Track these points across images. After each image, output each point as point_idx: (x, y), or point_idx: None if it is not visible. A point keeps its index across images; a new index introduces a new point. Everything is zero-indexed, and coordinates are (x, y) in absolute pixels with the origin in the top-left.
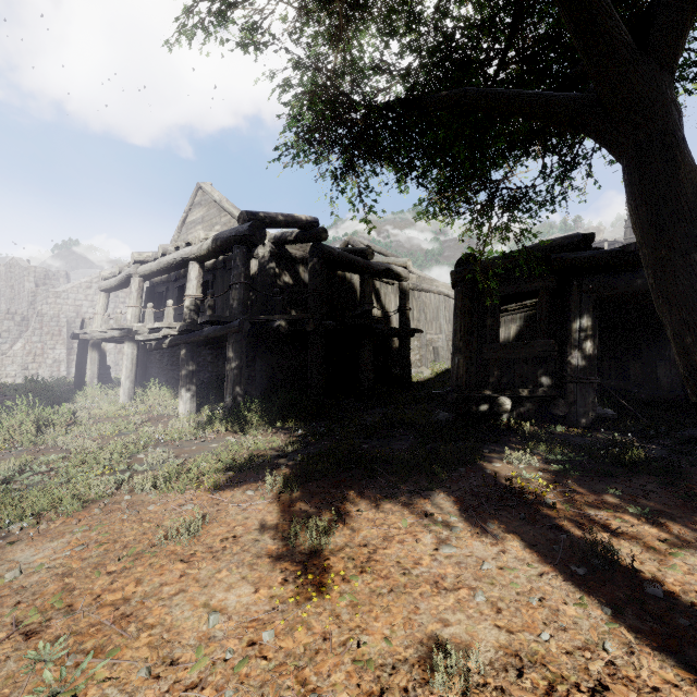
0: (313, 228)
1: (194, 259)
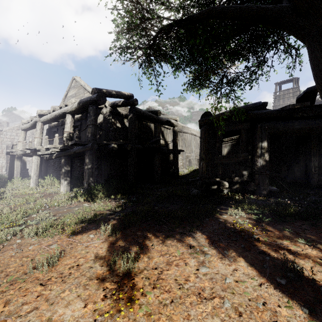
0: (130, 98)
1: (69, 113)
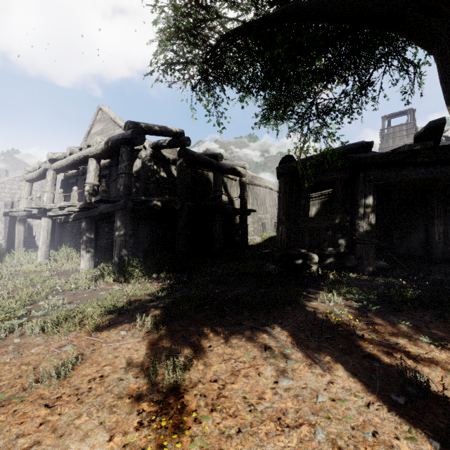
0: (180, 137)
1: (92, 157)
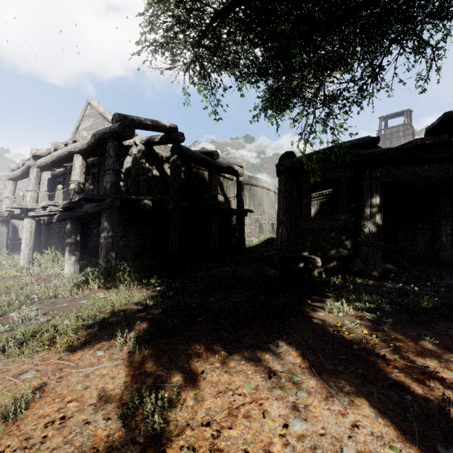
0: (173, 132)
1: (78, 152)
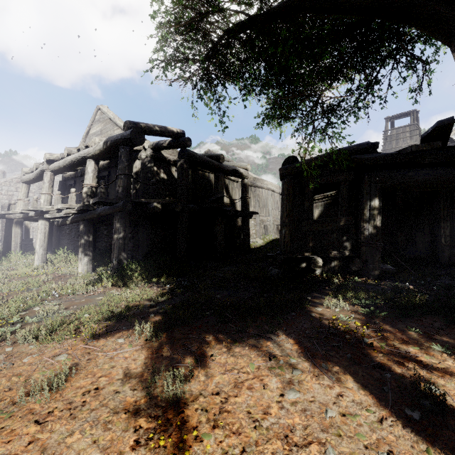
0: (180, 137)
1: (90, 157)
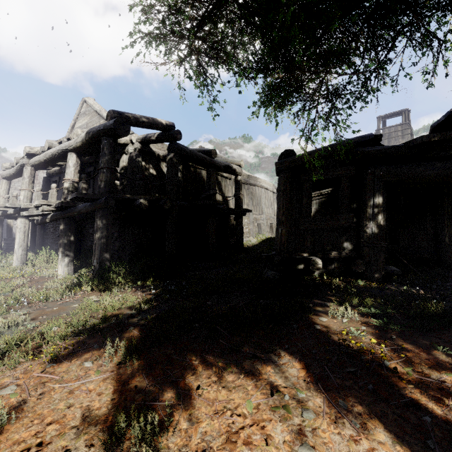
0: (170, 130)
1: (72, 150)
